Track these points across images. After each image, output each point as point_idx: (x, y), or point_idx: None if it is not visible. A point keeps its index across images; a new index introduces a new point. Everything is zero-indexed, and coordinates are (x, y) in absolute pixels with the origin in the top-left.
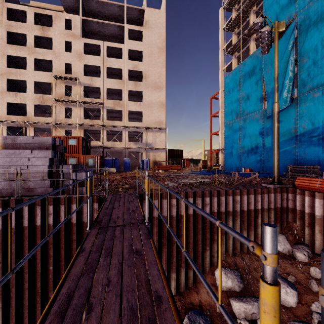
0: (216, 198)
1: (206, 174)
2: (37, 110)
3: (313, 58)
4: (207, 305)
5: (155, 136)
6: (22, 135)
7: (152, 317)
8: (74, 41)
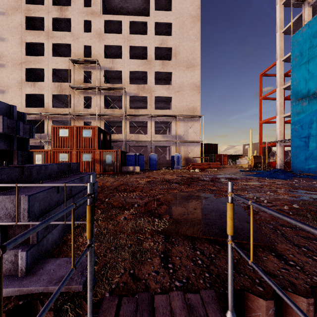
0: None
1: (279, 178)
2: (58, 102)
3: None
4: None
5: (187, 127)
6: (44, 130)
7: None
8: (94, 20)
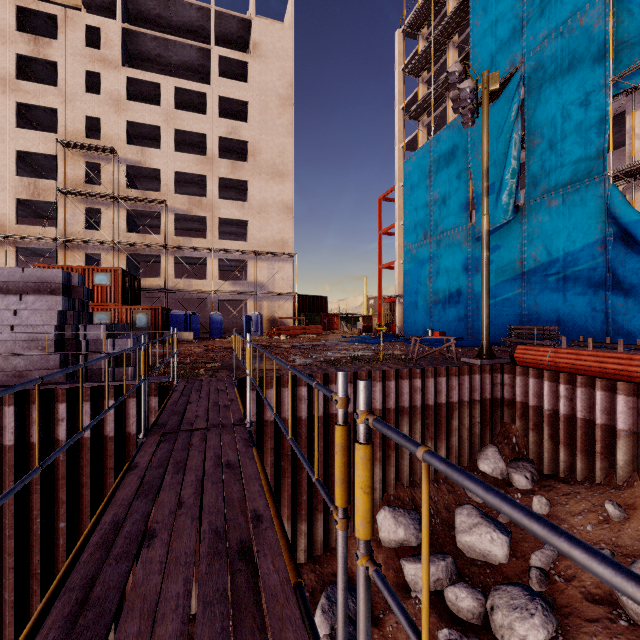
0: (381, 383)
1: (369, 343)
2: (22, 210)
3: (549, 139)
4: None
5: (273, 270)
6: None
7: (245, 539)
8: (106, 73)
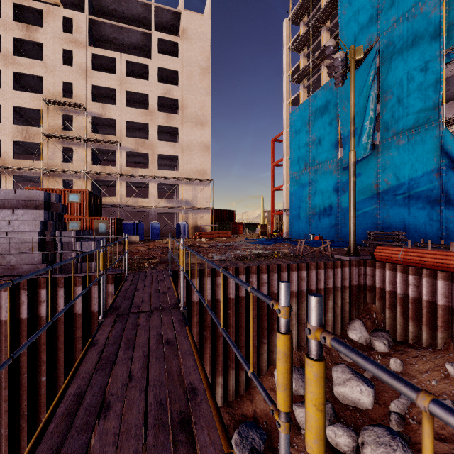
0: (277, 274)
1: (266, 244)
2: (17, 149)
3: (398, 96)
4: (264, 415)
5: (196, 191)
6: None
7: (184, 410)
8: (77, 50)
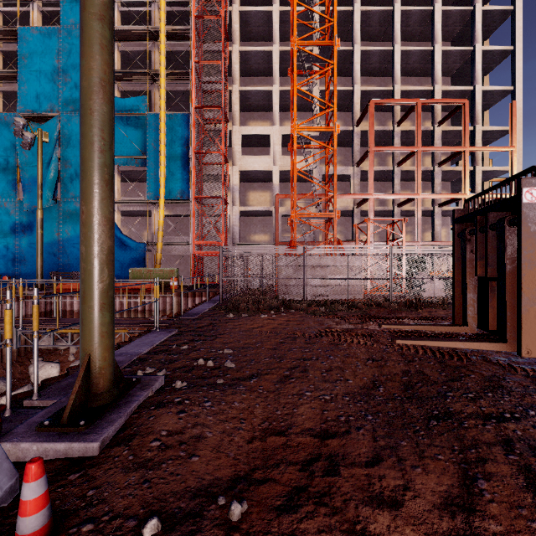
0: None
1: None
2: None
3: (76, 169)
4: None
5: None
6: None
7: None
8: None
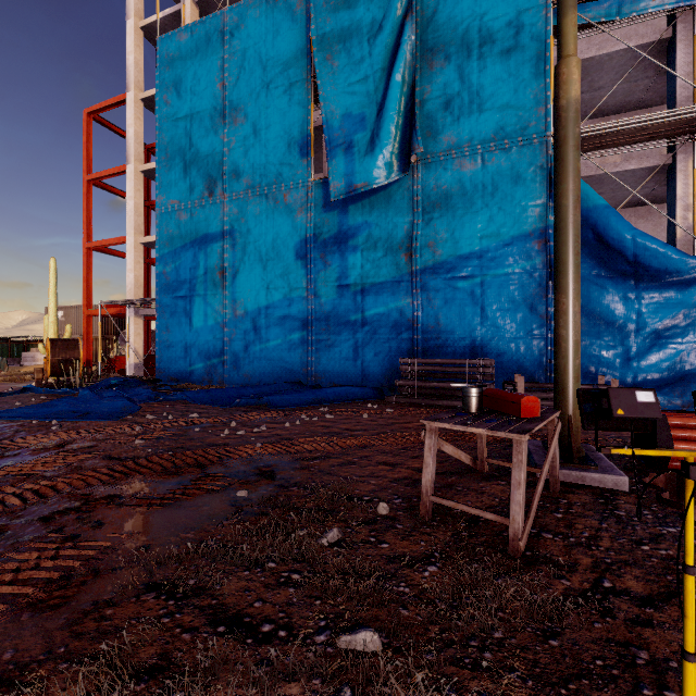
0: None
1: (101, 416)
2: None
3: (460, 64)
4: None
5: None
6: None
7: None
8: None
